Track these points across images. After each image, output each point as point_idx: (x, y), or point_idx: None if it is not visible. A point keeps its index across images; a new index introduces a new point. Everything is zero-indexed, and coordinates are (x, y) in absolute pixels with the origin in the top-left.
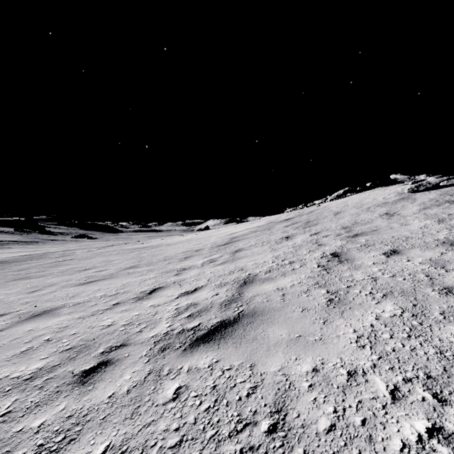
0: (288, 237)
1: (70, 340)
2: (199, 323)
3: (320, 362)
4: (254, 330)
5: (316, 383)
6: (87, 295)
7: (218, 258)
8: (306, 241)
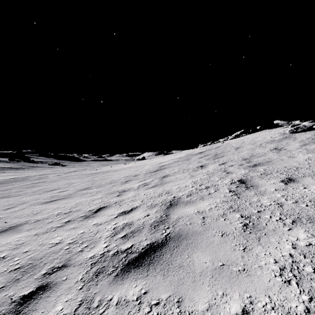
0: (202, 166)
1: (21, 259)
2: (132, 245)
3: (248, 301)
4: (180, 256)
5: None
6: (47, 212)
7: (150, 182)
8: (217, 169)
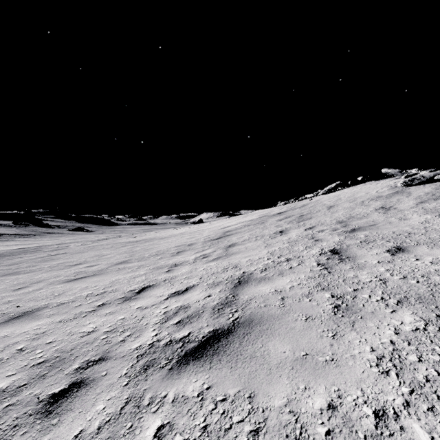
0: (282, 232)
1: (44, 351)
2: (189, 333)
3: (336, 395)
4: (252, 345)
5: (334, 428)
6: (73, 294)
7: (211, 253)
8: (302, 236)
